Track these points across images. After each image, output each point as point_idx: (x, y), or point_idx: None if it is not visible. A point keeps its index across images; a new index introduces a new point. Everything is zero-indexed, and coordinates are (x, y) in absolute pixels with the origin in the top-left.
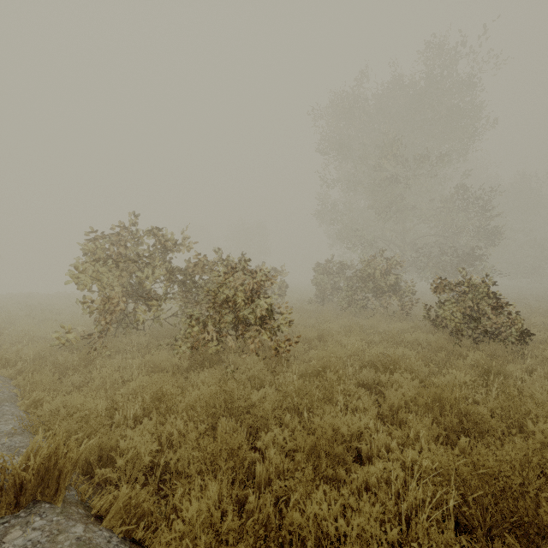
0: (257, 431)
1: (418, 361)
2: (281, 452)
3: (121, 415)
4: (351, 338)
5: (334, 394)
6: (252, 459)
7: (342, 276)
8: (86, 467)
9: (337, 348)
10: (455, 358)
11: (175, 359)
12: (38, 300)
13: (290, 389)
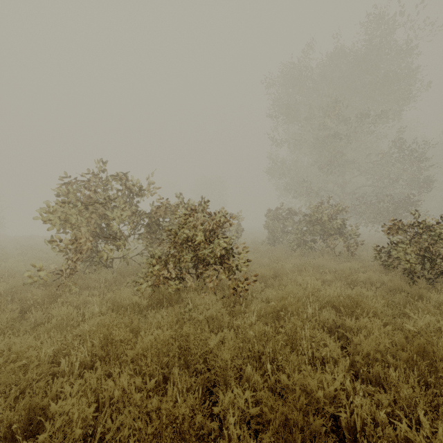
0: (214, 381)
1: (380, 303)
2: (242, 420)
3: (68, 362)
4: (306, 277)
5: (297, 340)
6: (207, 428)
7: (291, 221)
8: (11, 434)
9: (293, 286)
10: (415, 299)
11: (135, 297)
12: (36, 241)
13: (250, 332)
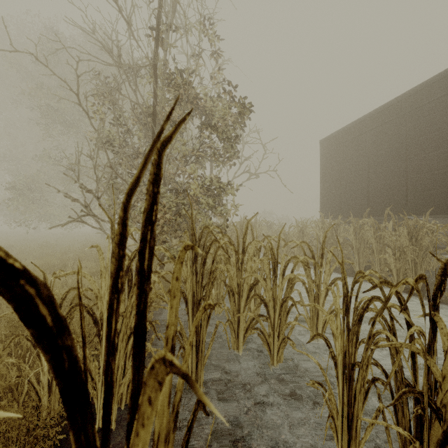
0: None
1: None
2: None
3: None
4: None
5: None
6: None
7: None
8: None
9: None
10: None
11: None
12: None
13: None
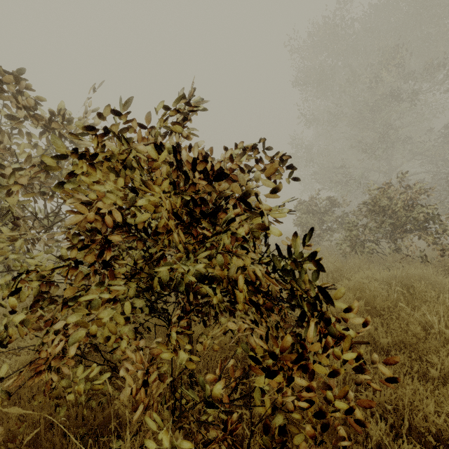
0: None
1: None
2: None
3: None
4: None
5: None
6: None
7: (333, 215)
8: None
9: None
10: None
11: None
12: None
13: None
